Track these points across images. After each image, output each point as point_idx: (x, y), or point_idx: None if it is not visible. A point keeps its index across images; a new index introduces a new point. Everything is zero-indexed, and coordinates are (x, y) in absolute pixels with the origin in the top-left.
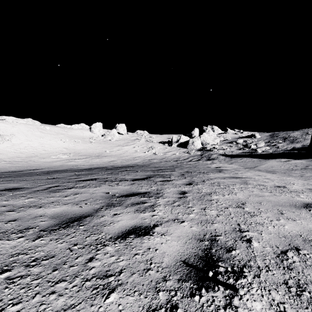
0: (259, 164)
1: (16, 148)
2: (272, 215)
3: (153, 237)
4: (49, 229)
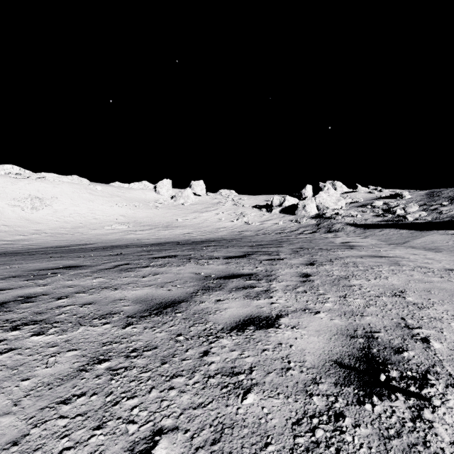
0: (411, 237)
1: (59, 216)
2: (452, 308)
3: (281, 330)
4: (138, 316)
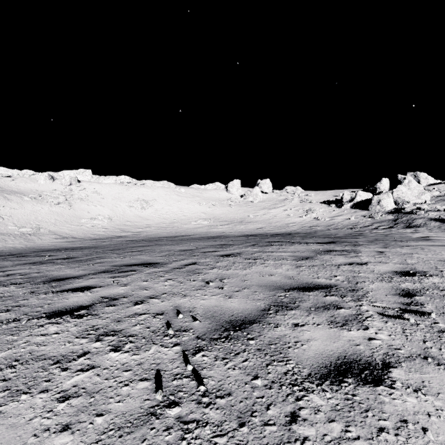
0: None
1: (159, 214)
2: None
3: (369, 265)
4: (298, 259)
